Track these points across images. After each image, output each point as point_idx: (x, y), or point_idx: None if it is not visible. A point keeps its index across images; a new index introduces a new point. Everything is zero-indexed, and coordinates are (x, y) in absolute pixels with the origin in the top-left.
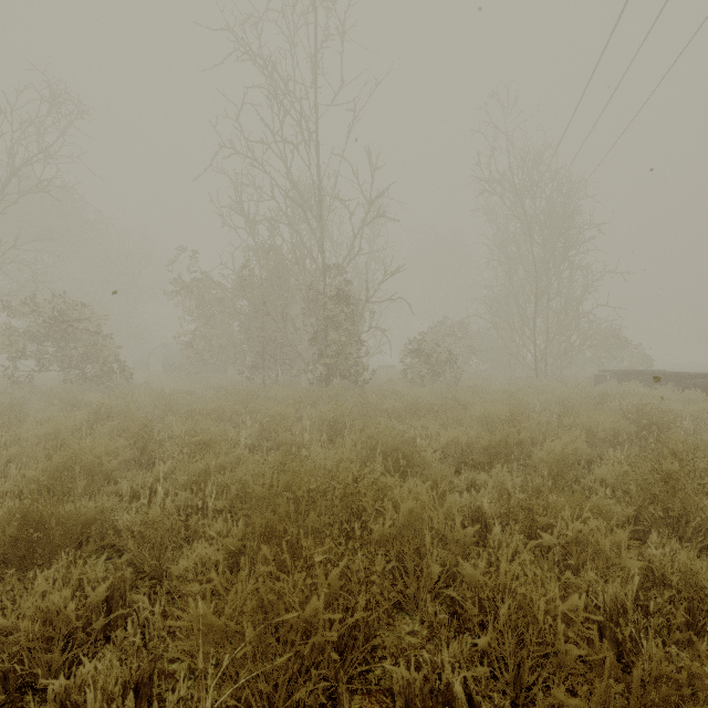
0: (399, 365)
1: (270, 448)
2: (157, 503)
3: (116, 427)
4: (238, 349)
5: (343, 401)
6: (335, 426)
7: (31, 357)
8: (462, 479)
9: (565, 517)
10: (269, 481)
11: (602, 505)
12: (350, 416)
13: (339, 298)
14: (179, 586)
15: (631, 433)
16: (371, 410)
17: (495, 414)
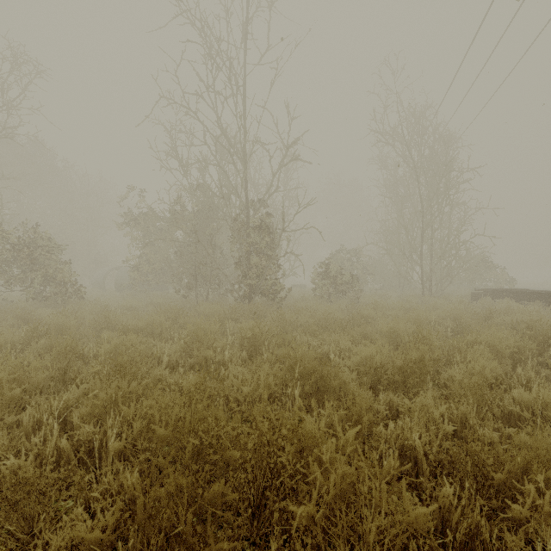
0: (309, 284)
1: (193, 364)
2: (52, 442)
3: (48, 344)
4: (176, 271)
5: (263, 316)
6: (255, 342)
7: None
8: (381, 402)
9: (541, 484)
10: (173, 422)
11: None
12: (268, 333)
13: (259, 228)
14: None
15: (530, 349)
16: (287, 326)
17: (400, 330)
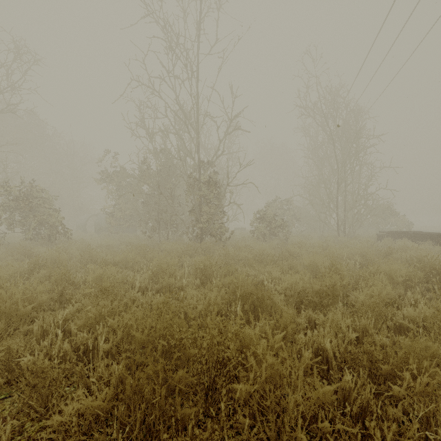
0: (248, 227)
1: (158, 289)
2: (57, 344)
3: (47, 274)
4: (143, 217)
5: (211, 252)
6: (206, 272)
7: (2, 223)
8: (302, 317)
9: (414, 371)
10: (147, 329)
11: (436, 353)
12: (216, 265)
13: (209, 183)
14: (57, 439)
15: (419, 278)
16: (231, 260)
17: (318, 263)
